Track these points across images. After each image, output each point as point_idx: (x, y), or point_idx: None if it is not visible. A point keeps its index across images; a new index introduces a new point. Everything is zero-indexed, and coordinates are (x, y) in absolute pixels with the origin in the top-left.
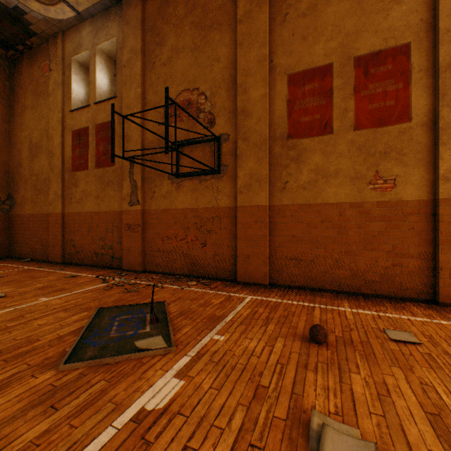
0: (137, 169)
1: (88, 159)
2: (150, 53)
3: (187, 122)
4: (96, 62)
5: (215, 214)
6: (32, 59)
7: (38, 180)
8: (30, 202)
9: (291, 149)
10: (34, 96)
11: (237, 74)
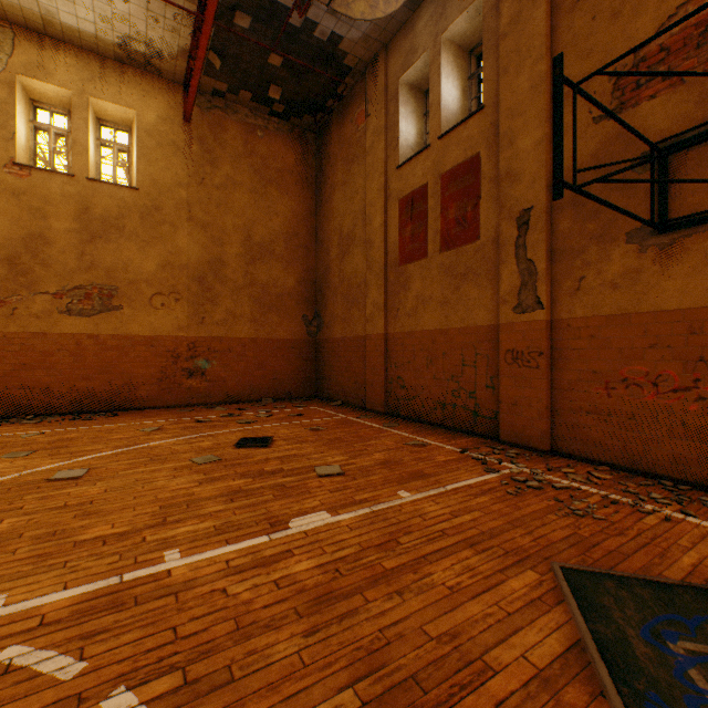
0: (535, 235)
1: (426, 239)
2: None
3: (696, 82)
4: (440, 64)
5: None
6: (342, 115)
7: (350, 287)
8: (340, 320)
9: None
10: (344, 167)
11: None
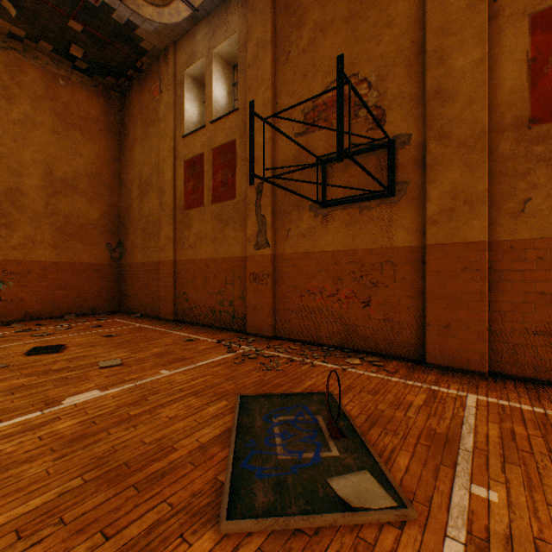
0: (266, 200)
1: (203, 193)
2: (283, 41)
3: None
4: (212, 70)
5: (384, 258)
6: (141, 84)
7: (148, 222)
8: (140, 249)
9: (537, 142)
10: (143, 127)
11: (427, 36)
